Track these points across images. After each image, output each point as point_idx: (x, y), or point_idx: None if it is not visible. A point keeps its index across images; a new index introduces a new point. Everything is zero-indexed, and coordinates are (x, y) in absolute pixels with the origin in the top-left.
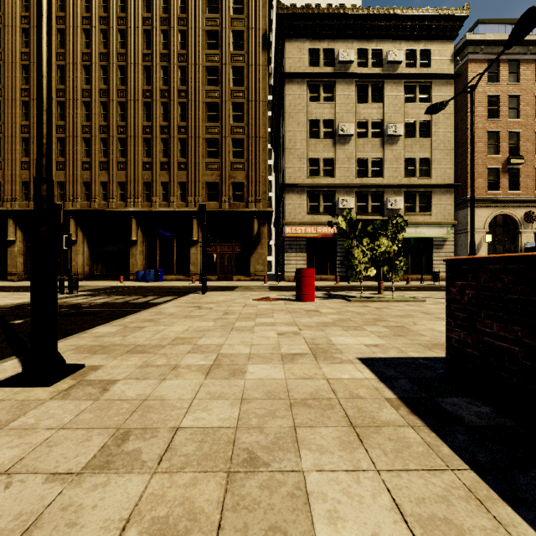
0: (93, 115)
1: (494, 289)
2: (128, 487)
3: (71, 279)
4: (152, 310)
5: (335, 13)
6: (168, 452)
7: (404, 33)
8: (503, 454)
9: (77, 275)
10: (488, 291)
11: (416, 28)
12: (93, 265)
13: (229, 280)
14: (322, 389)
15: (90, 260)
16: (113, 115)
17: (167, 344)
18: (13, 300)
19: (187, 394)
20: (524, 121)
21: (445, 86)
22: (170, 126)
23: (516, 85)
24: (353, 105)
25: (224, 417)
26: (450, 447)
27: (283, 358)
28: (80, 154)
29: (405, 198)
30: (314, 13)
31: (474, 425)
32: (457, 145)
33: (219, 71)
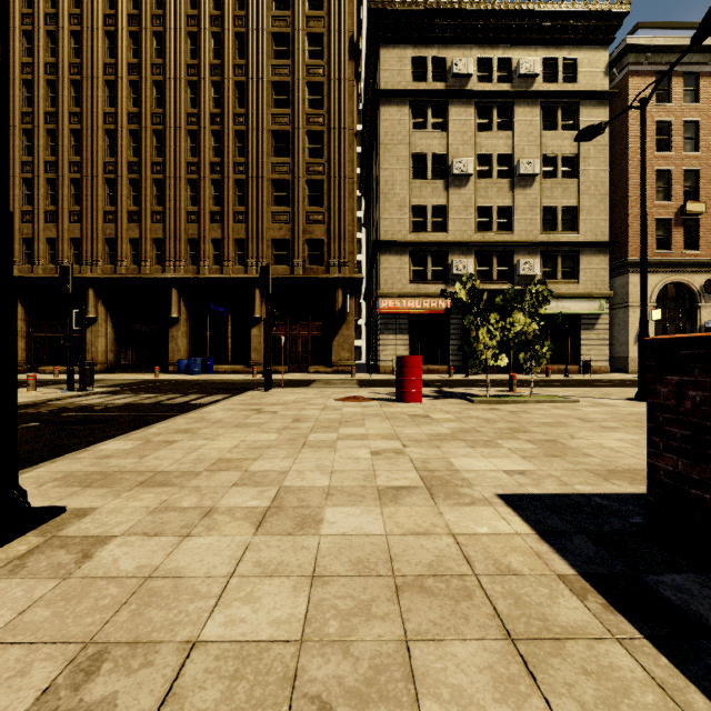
0: (119, 147)
1: None
2: None
3: (84, 370)
4: (191, 415)
5: (447, 9)
6: (167, 706)
7: (541, 37)
8: None
9: (92, 364)
10: None
11: (558, 28)
12: (119, 351)
13: (304, 372)
14: (448, 556)
15: (116, 344)
16: (146, 149)
17: (203, 470)
18: None
19: (221, 565)
20: (705, 155)
21: (598, 108)
22: (223, 162)
23: (694, 106)
24: (471, 135)
25: (281, 617)
26: (706, 693)
27: (381, 496)
28: (102, 201)
29: (543, 261)
30: (419, 9)
31: None
32: (613, 188)
33: (289, 88)
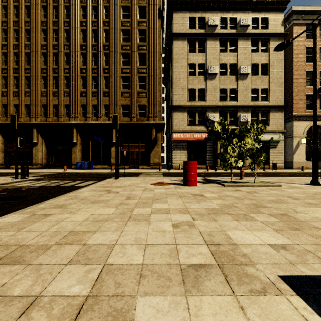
0: (48, 61)
1: None
2: None
3: (23, 168)
4: (70, 194)
5: None
6: None
7: (251, 7)
8: None
9: (27, 165)
10: None
11: (259, 3)
12: (49, 158)
13: (137, 168)
14: None
15: (47, 155)
16: (61, 61)
17: (53, 244)
18: None
19: None
20: None
21: (278, 41)
22: (98, 68)
23: None
24: (217, 54)
25: None
26: None
27: (184, 278)
28: (40, 86)
29: (251, 115)
30: None
31: None
32: (285, 80)
33: (130, 32)
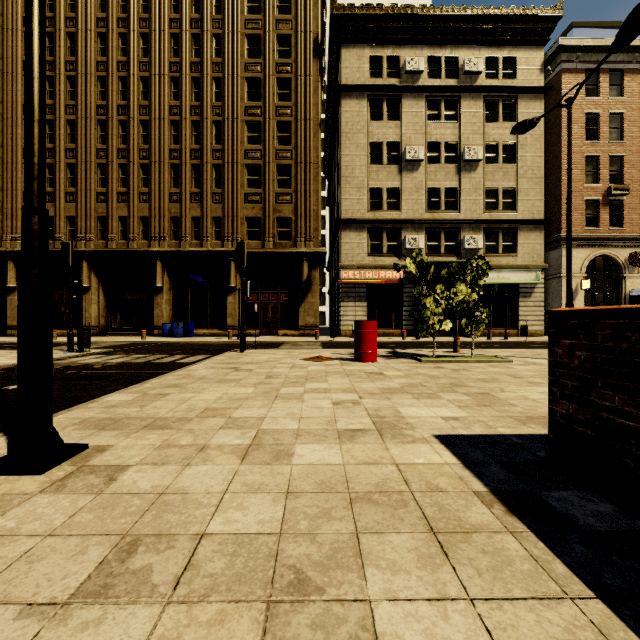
0: (110, 136)
1: (616, 350)
2: (130, 626)
3: (82, 334)
4: (178, 372)
5: (401, 14)
6: (188, 571)
7: (484, 38)
8: (638, 574)
9: (89, 329)
10: (608, 353)
11: (499, 31)
12: (110, 316)
13: (274, 335)
14: (391, 479)
15: (107, 310)
16: (134, 137)
17: (194, 417)
18: (11, 359)
19: (216, 485)
20: (629, 143)
21: (534, 101)
22: (202, 149)
23: (619, 99)
24: (422, 125)
25: (264, 519)
26: (566, 564)
27: (340, 436)
28: (95, 183)
29: (486, 237)
30: (376, 14)
31: (593, 530)
32: (548, 172)
33: (261, 83)
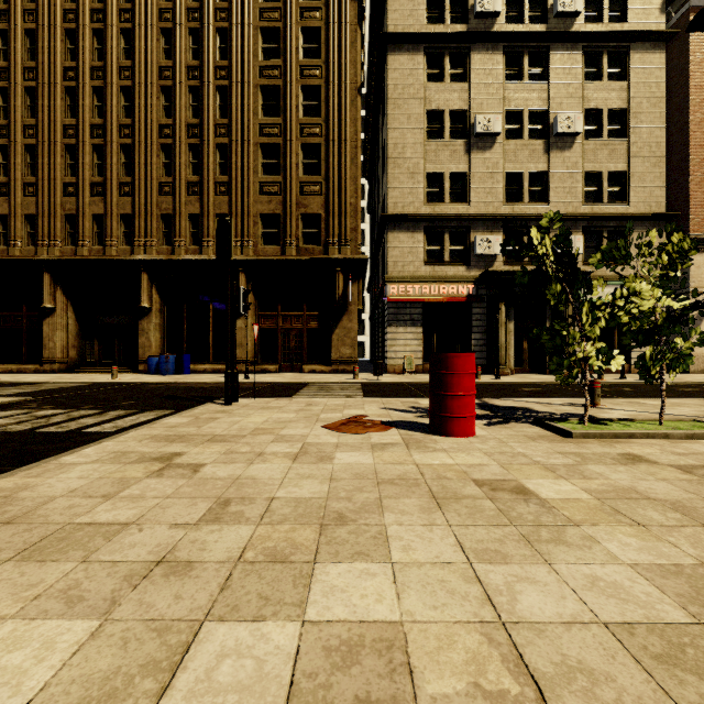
0: (80, 107)
1: None
2: None
3: None
4: (6, 479)
5: None
6: None
7: None
8: None
9: None
10: None
11: None
12: (84, 347)
13: (298, 372)
14: None
15: (80, 339)
16: (112, 108)
17: None
18: None
19: None
20: None
21: (652, 53)
22: (202, 123)
23: None
24: (498, 86)
25: None
26: None
27: None
28: (61, 170)
29: (585, 238)
30: None
31: None
32: (668, 152)
33: (280, 35)
